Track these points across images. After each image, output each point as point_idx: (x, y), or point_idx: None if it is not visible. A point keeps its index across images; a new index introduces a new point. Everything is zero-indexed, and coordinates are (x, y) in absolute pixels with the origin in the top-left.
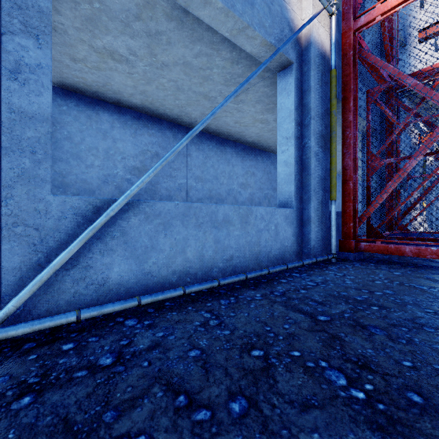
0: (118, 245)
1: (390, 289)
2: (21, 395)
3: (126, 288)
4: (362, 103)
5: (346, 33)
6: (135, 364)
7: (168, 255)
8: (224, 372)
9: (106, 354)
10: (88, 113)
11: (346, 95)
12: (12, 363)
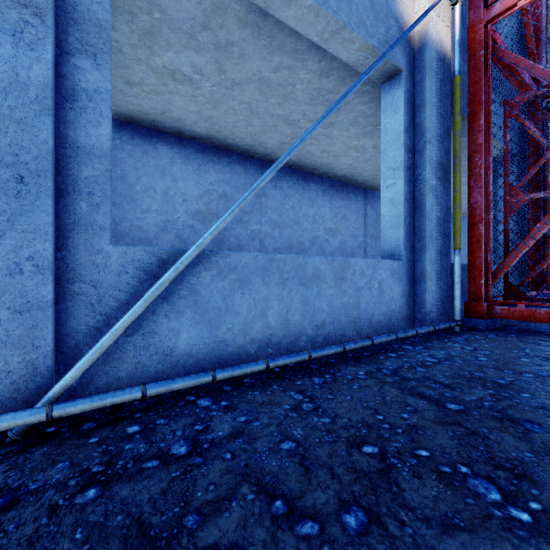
0: (186, 307)
1: (545, 370)
2: (85, 486)
3: (196, 359)
4: (495, 119)
5: (475, 27)
6: (215, 456)
7: (245, 319)
8: (330, 473)
9: (179, 442)
10: (144, 147)
11: (474, 109)
12: (72, 446)
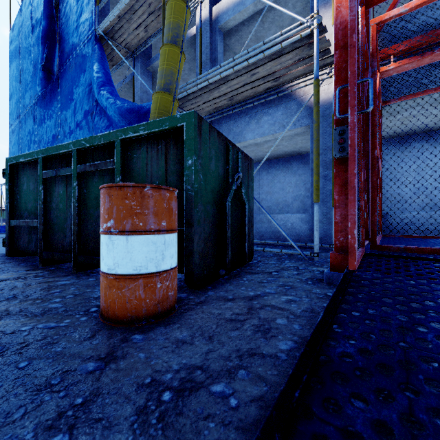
0: None
1: None
2: None
3: None
4: None
5: None
6: None
7: None
8: None
9: None
10: (287, 166)
11: None
12: None
